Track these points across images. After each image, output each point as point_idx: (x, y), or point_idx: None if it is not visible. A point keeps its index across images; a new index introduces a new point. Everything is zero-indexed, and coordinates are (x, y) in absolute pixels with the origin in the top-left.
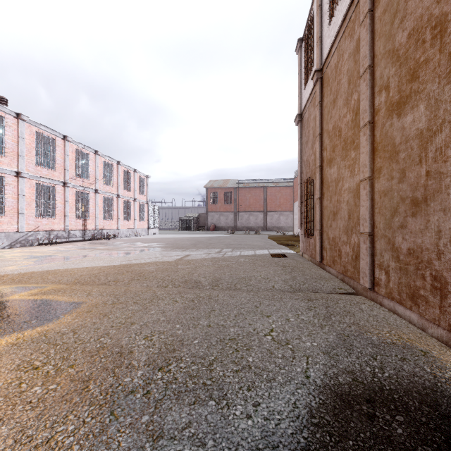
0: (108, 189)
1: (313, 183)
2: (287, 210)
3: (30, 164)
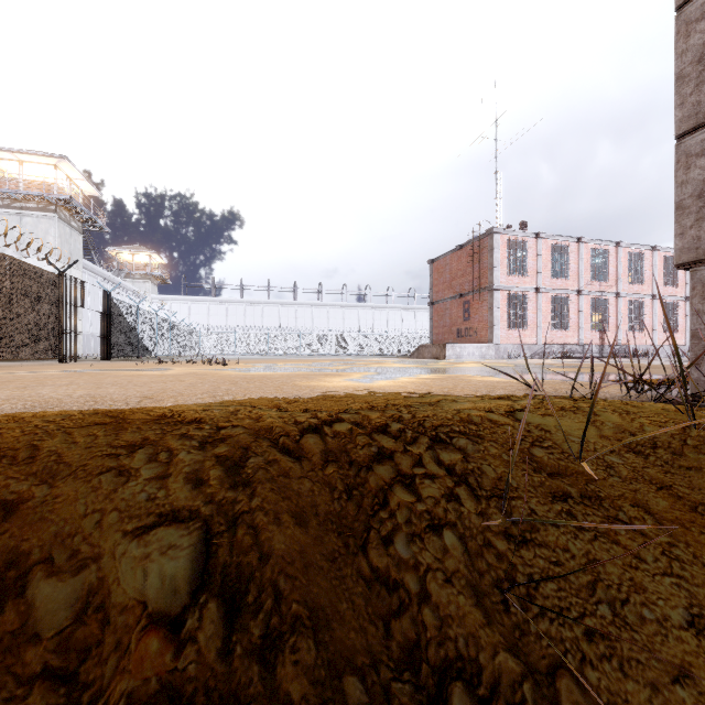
0: (635, 289)
1: None
2: None
3: (546, 278)
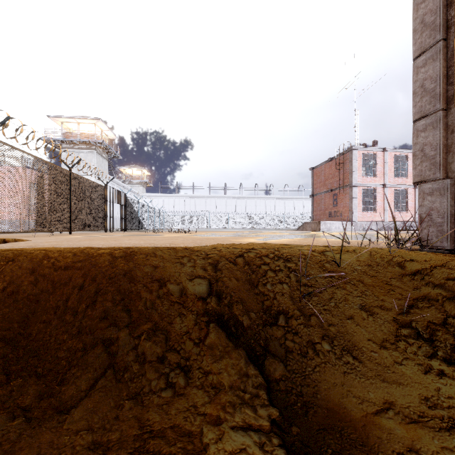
0: None
1: None
2: None
3: (390, 178)
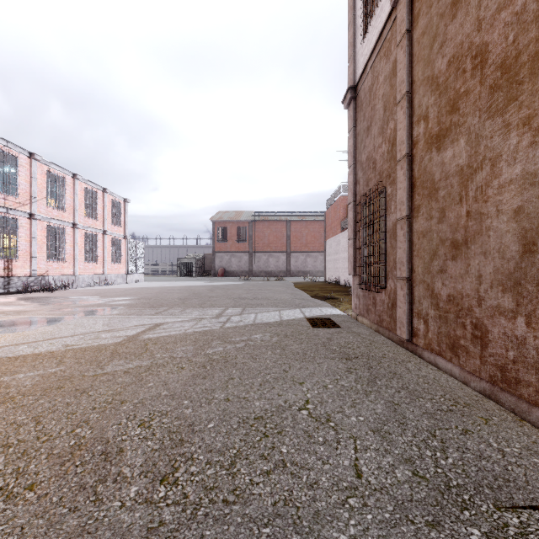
0: (55, 214)
1: (386, 194)
2: (316, 250)
3: None
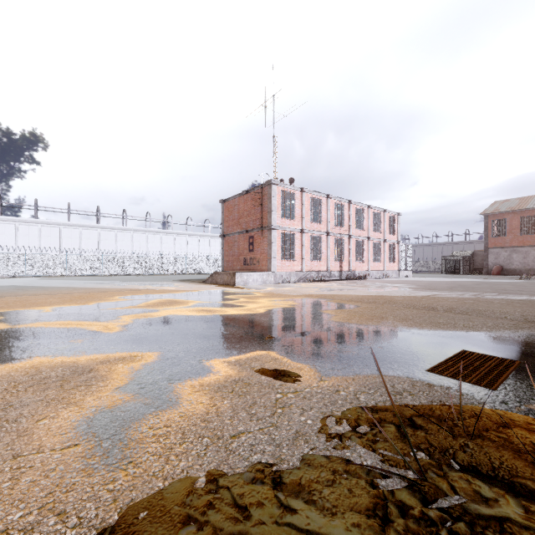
0: (359, 233)
1: None
2: None
3: (307, 222)
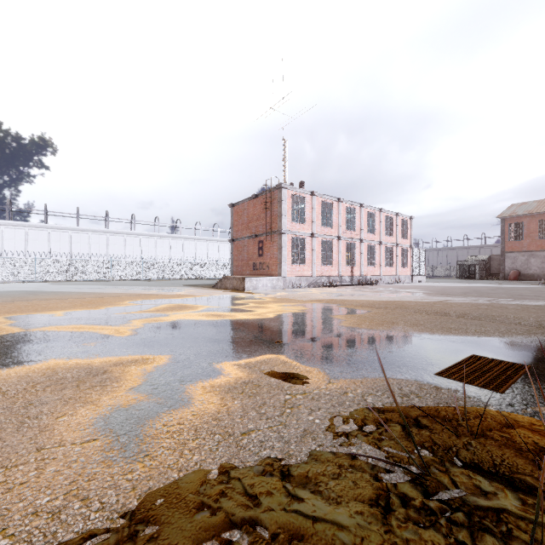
0: (371, 237)
1: None
2: None
3: (318, 226)
